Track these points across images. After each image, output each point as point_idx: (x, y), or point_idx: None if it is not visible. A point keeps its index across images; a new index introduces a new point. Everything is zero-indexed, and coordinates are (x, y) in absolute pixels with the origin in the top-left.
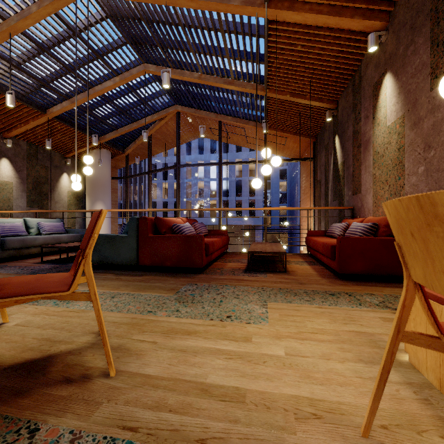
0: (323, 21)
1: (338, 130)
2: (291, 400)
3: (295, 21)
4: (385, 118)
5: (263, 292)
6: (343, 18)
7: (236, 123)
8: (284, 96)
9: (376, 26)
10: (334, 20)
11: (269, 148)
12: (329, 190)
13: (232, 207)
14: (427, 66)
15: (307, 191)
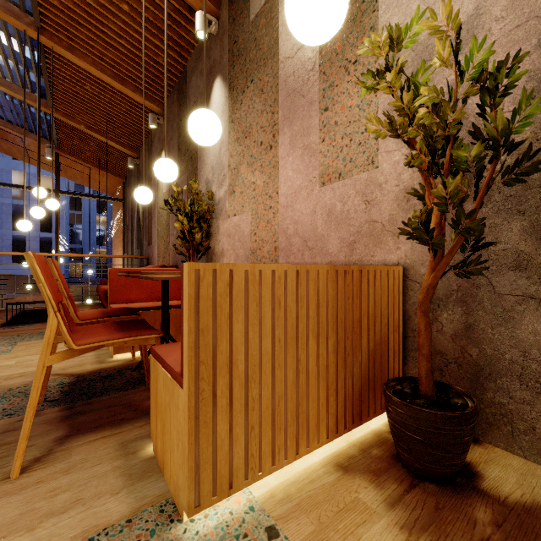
0: (108, 81)
1: (140, 180)
2: (6, 376)
3: (77, 64)
4: (163, 186)
5: (17, 337)
6: (127, 88)
7: (5, 128)
8: (78, 125)
9: (155, 109)
10: (118, 85)
11: (67, 173)
12: (135, 238)
13: (5, 246)
14: (177, 161)
15: (119, 235)
